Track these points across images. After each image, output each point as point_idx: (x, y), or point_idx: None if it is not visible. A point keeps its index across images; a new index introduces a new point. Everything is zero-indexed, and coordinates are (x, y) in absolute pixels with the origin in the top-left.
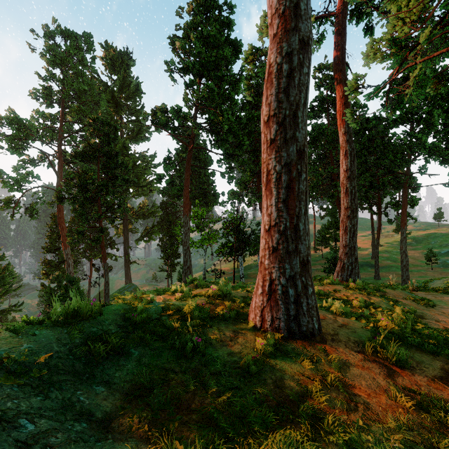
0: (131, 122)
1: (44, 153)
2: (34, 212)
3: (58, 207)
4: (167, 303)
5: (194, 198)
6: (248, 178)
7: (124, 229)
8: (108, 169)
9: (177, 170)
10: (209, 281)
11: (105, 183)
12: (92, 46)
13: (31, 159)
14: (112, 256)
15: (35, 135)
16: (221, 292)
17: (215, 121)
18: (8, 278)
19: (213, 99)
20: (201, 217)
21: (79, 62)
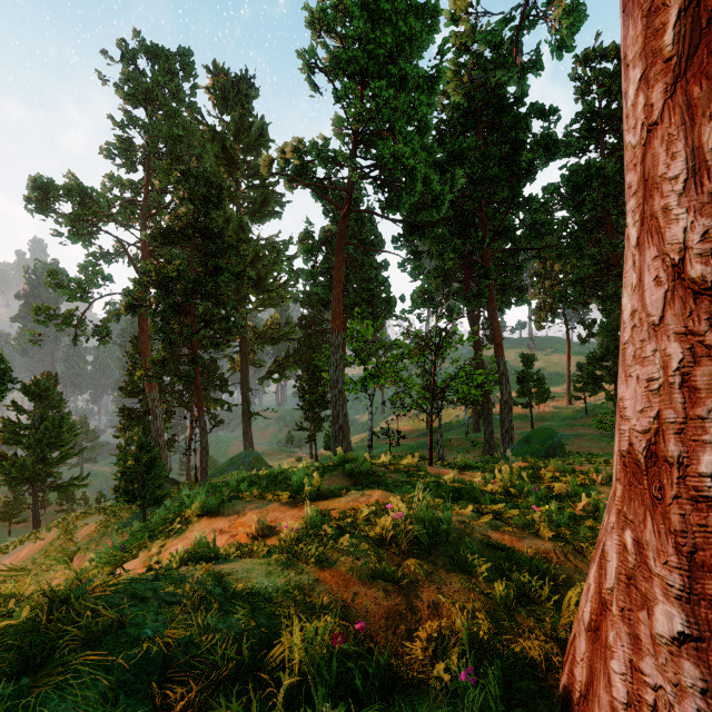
0: (253, 189)
1: (118, 239)
2: (104, 334)
3: (140, 325)
4: (222, 592)
5: (353, 306)
6: (451, 264)
7: (242, 361)
8: (207, 257)
9: (324, 258)
10: (379, 463)
11: (199, 278)
12: (192, 70)
13: (105, 253)
14: (224, 404)
15: (105, 212)
16: (420, 531)
17: (390, 153)
18: (67, 436)
19: (386, 118)
20: (364, 337)
21: (173, 95)
